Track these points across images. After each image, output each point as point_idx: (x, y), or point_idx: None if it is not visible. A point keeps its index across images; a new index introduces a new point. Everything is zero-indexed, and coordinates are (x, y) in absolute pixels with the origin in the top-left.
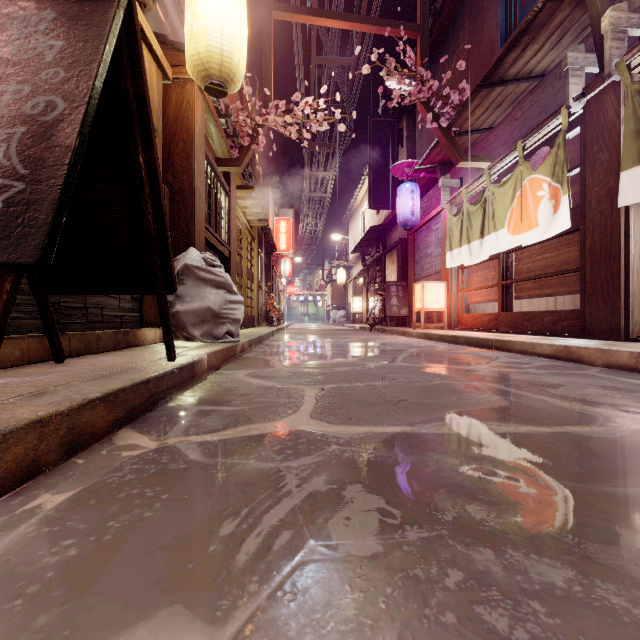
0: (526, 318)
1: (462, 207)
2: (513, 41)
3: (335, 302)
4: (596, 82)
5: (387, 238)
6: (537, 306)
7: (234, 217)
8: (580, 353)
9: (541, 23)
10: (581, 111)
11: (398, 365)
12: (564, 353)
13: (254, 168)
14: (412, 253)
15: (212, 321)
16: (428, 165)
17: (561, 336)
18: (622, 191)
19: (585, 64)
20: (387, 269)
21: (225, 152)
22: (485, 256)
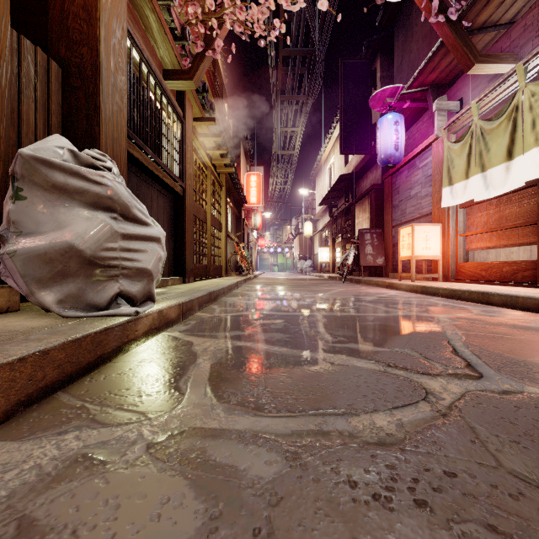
0: None
1: (470, 128)
2: None
3: (302, 253)
4: None
5: (356, 187)
6: None
7: (191, 150)
8: None
9: None
10: None
11: (526, 399)
12: None
13: (222, 115)
14: (389, 197)
15: (83, 273)
16: (417, 88)
17: None
18: None
19: None
20: (357, 218)
21: (174, 62)
22: (516, 183)
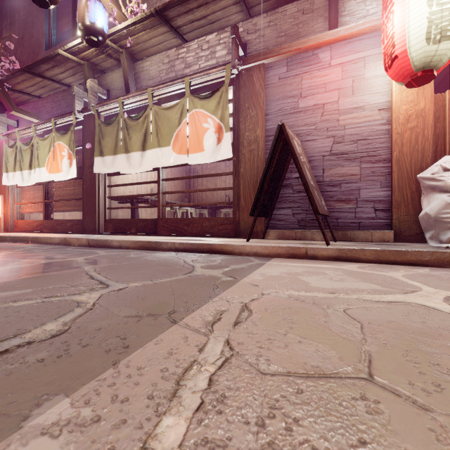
0: (59, 224)
1: (16, 143)
2: (44, 59)
3: None
4: (87, 109)
5: None
6: (77, 216)
7: None
8: (70, 241)
9: (61, 61)
10: (83, 118)
11: None
12: (64, 241)
13: None
14: None
15: None
16: None
17: (75, 233)
18: (95, 166)
19: (84, 96)
20: None
21: None
22: (33, 182)
